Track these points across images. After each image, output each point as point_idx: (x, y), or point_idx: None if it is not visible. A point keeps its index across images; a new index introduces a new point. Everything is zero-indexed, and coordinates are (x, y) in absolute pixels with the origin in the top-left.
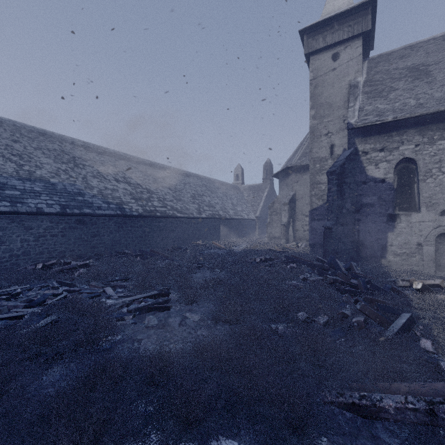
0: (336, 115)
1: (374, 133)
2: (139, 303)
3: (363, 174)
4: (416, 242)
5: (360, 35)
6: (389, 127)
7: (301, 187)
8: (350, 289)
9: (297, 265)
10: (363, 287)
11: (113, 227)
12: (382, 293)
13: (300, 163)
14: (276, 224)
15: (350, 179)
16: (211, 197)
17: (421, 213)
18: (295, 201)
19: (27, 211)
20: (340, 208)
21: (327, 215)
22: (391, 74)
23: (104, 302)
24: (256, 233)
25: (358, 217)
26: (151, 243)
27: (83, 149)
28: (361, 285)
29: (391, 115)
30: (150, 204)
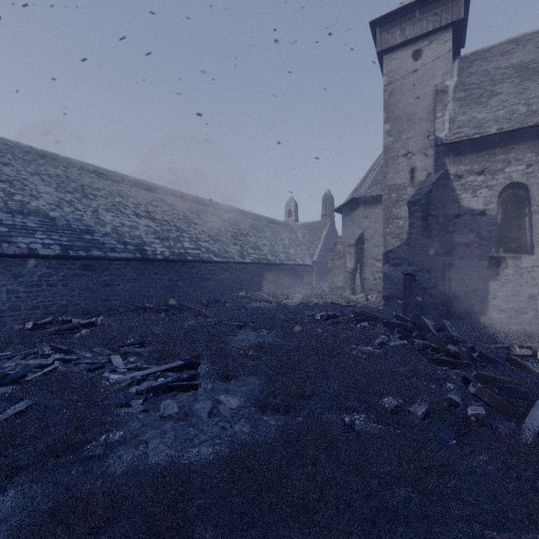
0: (417, 130)
1: (470, 151)
2: (155, 379)
3: (455, 204)
4: (527, 294)
5: (449, 25)
6: (491, 142)
7: (371, 224)
8: (449, 359)
9: (370, 325)
10: (466, 357)
11: (131, 274)
12: (495, 365)
13: (370, 194)
14: (339, 271)
15: (439, 211)
16: (257, 237)
17: (535, 255)
18: (363, 241)
19: (15, 252)
20: (426, 250)
21: (409, 258)
22: (491, 74)
23: (107, 377)
24: (313, 282)
25: (449, 261)
26: (180, 295)
27: (95, 175)
28: (463, 354)
29: (494, 126)
30: (179, 245)
